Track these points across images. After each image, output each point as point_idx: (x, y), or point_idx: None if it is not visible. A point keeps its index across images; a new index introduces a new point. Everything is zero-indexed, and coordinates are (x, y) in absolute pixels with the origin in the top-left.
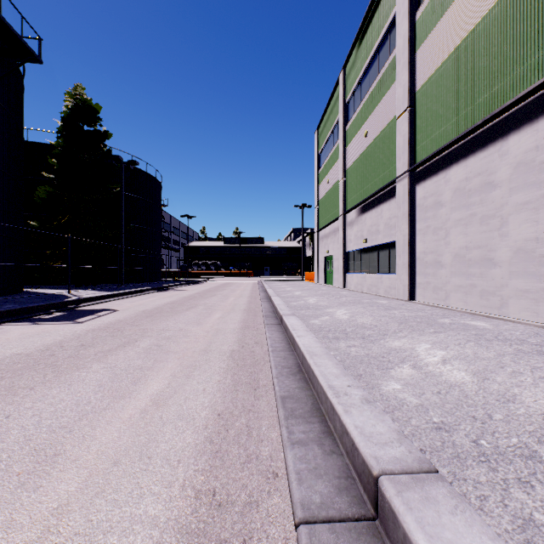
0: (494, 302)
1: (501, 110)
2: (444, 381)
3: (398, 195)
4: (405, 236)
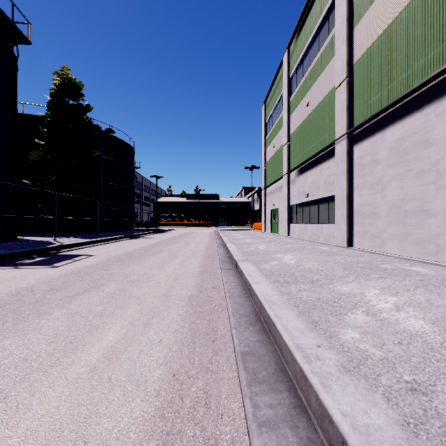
0: (430, 249)
1: (438, 73)
2: (402, 329)
3: (337, 155)
4: (344, 191)
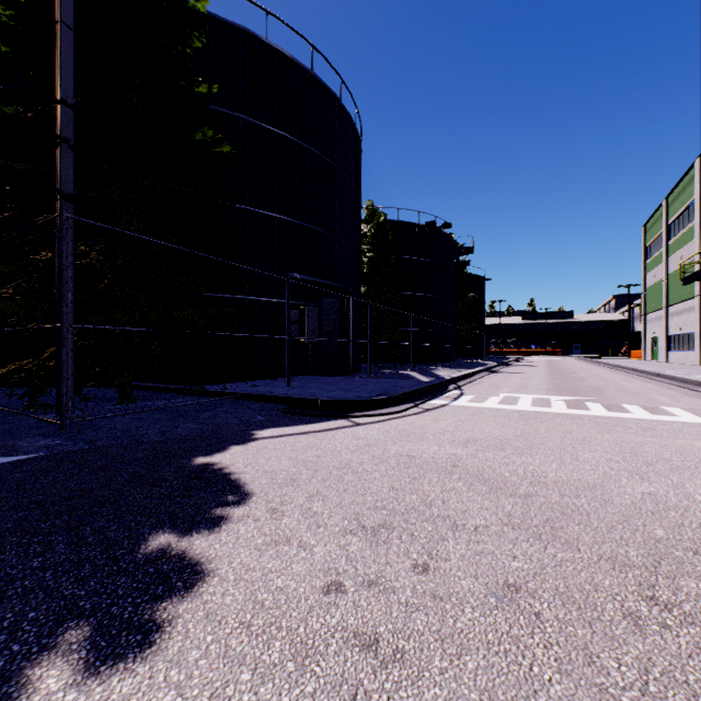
0: None
1: None
2: None
3: (694, 306)
4: (697, 330)
